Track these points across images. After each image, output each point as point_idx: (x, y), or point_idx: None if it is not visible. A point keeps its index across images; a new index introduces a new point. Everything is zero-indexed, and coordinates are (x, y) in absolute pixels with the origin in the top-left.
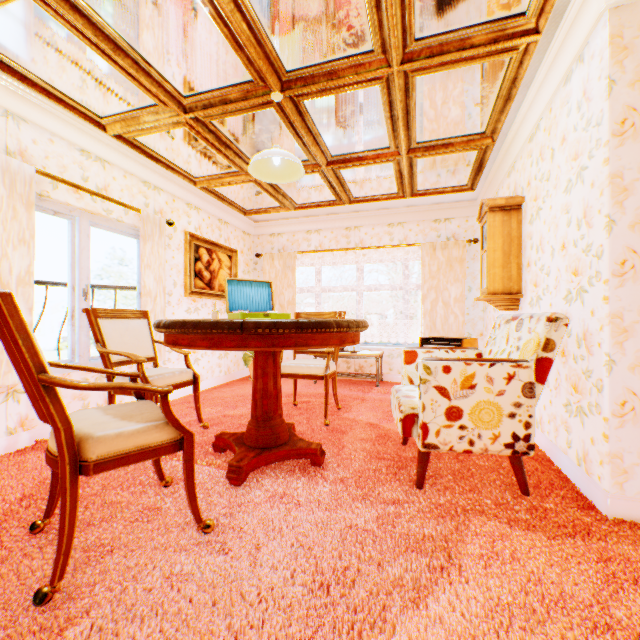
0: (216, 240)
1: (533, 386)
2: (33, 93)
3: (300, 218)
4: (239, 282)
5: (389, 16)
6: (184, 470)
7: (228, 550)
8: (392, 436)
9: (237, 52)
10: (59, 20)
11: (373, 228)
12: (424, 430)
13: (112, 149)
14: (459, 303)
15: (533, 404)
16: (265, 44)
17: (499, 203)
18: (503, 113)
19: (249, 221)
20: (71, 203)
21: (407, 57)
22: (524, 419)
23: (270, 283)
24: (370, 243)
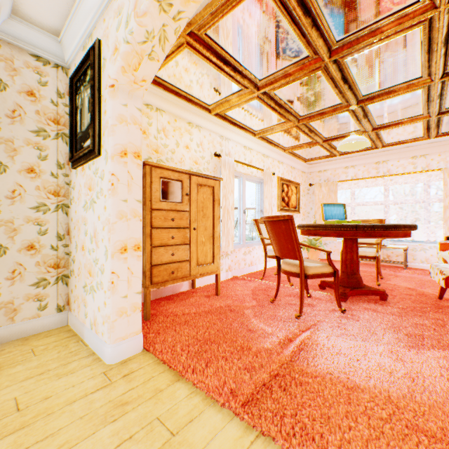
0: (289, 179)
1: None
2: (234, 128)
3: (340, 159)
4: (327, 205)
5: (436, 63)
6: (334, 285)
7: (356, 319)
8: (428, 295)
9: (338, 95)
10: (263, 103)
11: (398, 161)
12: None
13: (253, 143)
14: None
15: None
16: (355, 89)
17: None
18: None
19: (305, 165)
20: (241, 171)
21: (445, 74)
22: None
23: (343, 204)
24: (395, 171)
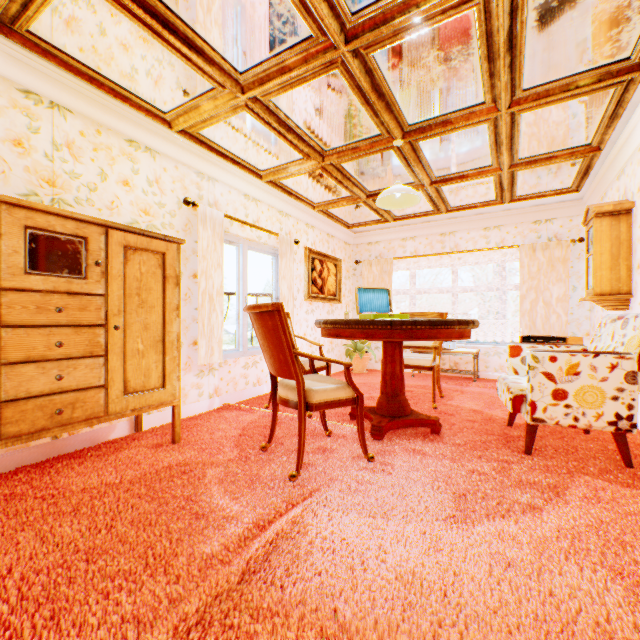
0: (325, 252)
1: (635, 374)
2: (223, 162)
3: (396, 227)
4: (365, 290)
5: (501, 81)
6: (357, 418)
7: (388, 472)
8: (496, 420)
9: (373, 119)
10: (259, 120)
11: (468, 233)
12: (532, 407)
13: (262, 191)
14: (562, 303)
15: (635, 389)
16: (396, 112)
17: (606, 209)
18: (610, 128)
19: (350, 233)
20: (239, 235)
21: (514, 102)
22: (626, 402)
23: (388, 290)
24: (465, 247)
